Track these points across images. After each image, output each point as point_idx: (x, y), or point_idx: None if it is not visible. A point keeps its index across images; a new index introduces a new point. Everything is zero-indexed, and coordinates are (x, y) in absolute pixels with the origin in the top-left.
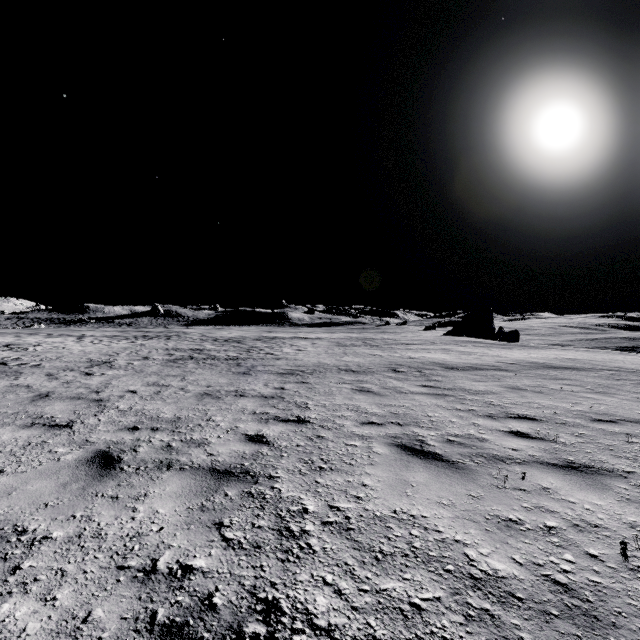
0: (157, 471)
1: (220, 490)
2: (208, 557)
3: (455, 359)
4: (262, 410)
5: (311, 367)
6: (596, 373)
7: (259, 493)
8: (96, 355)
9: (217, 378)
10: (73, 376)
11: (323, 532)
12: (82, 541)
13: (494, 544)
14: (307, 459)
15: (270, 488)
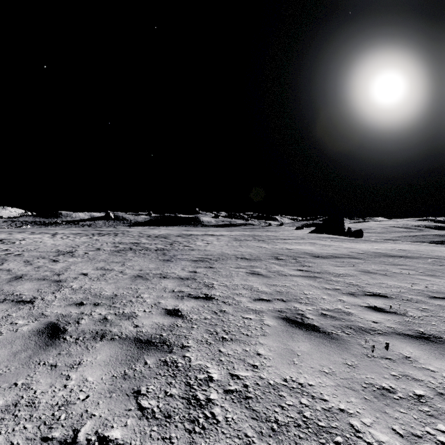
0: (92, 341)
1: (141, 359)
2: (124, 427)
3: (319, 250)
4: (179, 289)
5: (216, 256)
6: (424, 260)
7: (173, 361)
8: (63, 247)
9: (148, 264)
10: (43, 262)
11: (225, 401)
12: (17, 410)
13: (374, 413)
14: (212, 330)
15: (182, 357)
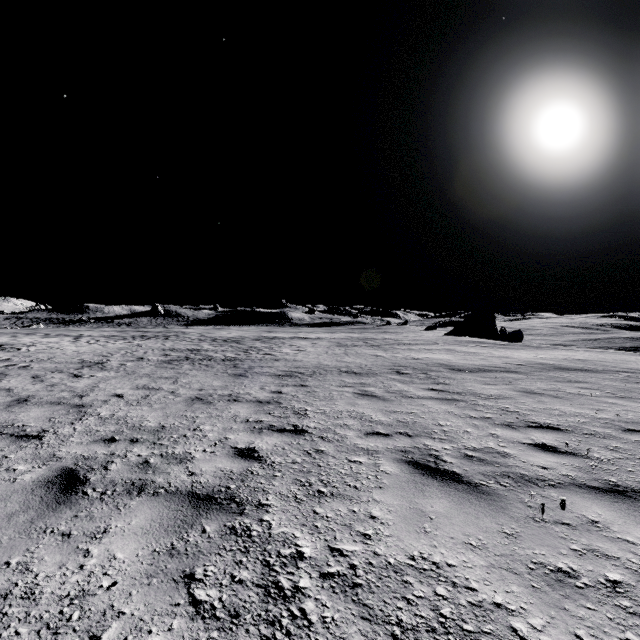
0: (126, 496)
1: (197, 524)
2: (168, 633)
3: (460, 360)
4: (256, 418)
5: (311, 368)
6: (612, 375)
7: (244, 528)
8: (89, 356)
9: (211, 380)
10: (60, 378)
11: (322, 590)
12: (7, 605)
13: (547, 611)
14: (304, 480)
15: (258, 521)
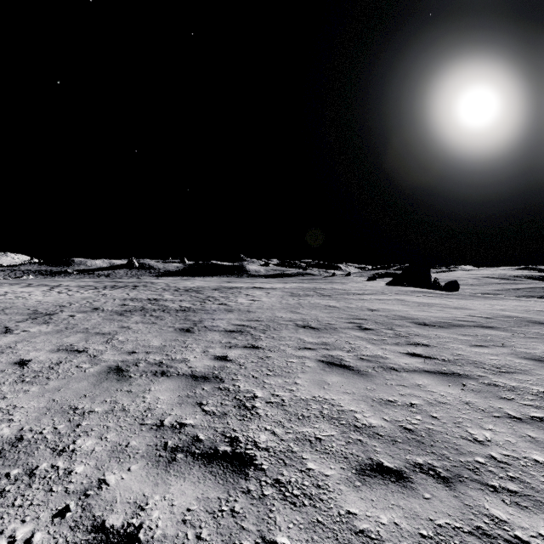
0: None
1: None
2: None
3: (419, 312)
4: (177, 416)
5: (264, 322)
6: None
7: None
8: (47, 306)
9: (151, 338)
10: None
11: None
12: None
13: None
14: None
15: None
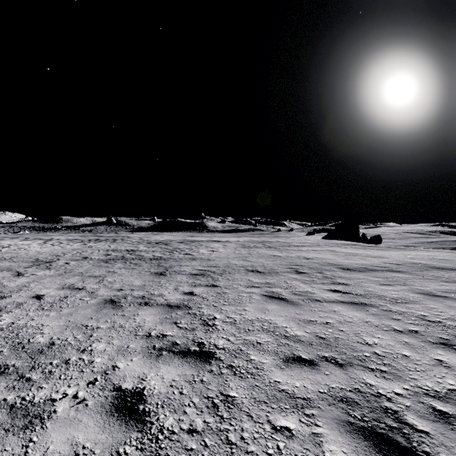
0: None
1: None
2: None
3: (345, 260)
4: (160, 330)
5: (221, 267)
6: None
7: None
8: (45, 255)
9: (133, 279)
10: (2, 277)
11: None
12: None
13: None
14: None
15: None
